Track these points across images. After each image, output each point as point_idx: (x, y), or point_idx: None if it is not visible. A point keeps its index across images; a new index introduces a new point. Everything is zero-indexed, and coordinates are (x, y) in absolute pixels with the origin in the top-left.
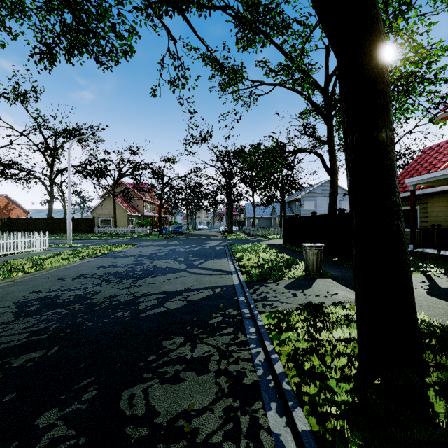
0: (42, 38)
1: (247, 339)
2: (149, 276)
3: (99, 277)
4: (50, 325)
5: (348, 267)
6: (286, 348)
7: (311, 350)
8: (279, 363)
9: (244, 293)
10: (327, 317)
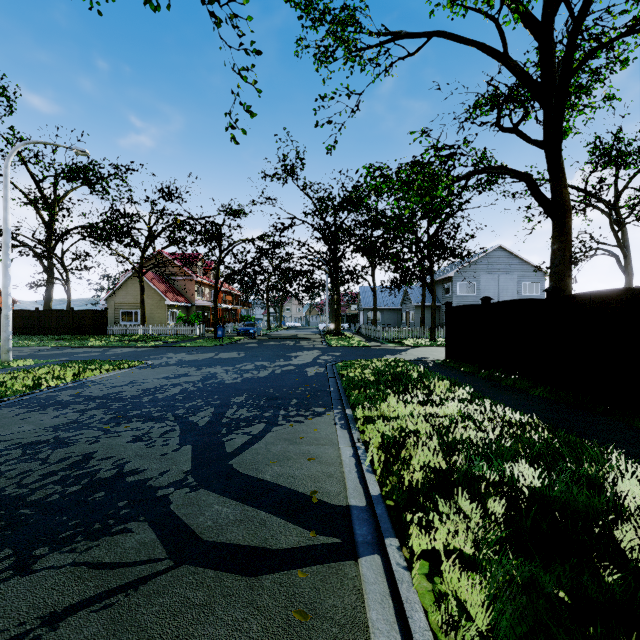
0: None
1: None
2: None
3: None
4: None
5: None
6: None
7: None
8: None
9: None
10: None
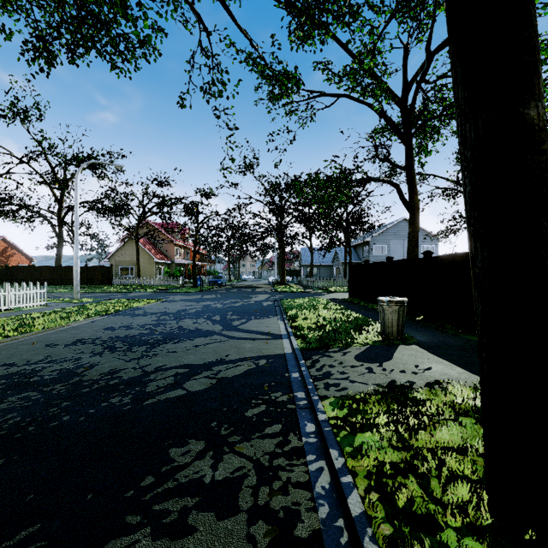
0: (35, 30)
1: (302, 445)
2: (170, 341)
3: (102, 343)
4: (5, 420)
5: (438, 328)
6: (364, 464)
7: (404, 467)
8: (355, 494)
9: (299, 367)
10: (422, 406)
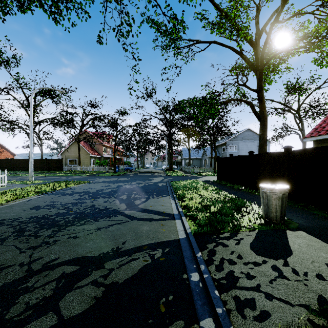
0: None
1: None
2: (78, 222)
3: (17, 224)
4: None
5: (304, 209)
6: None
7: None
8: None
9: (196, 261)
10: None
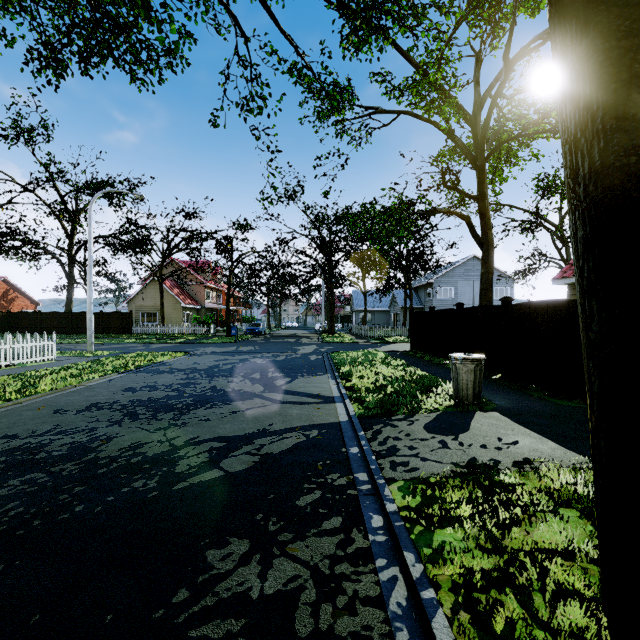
0: (41, 35)
1: (369, 545)
2: (202, 406)
3: (122, 408)
4: (5, 511)
5: (520, 390)
6: (448, 572)
7: (499, 578)
8: (441, 616)
9: (357, 439)
10: (512, 493)
